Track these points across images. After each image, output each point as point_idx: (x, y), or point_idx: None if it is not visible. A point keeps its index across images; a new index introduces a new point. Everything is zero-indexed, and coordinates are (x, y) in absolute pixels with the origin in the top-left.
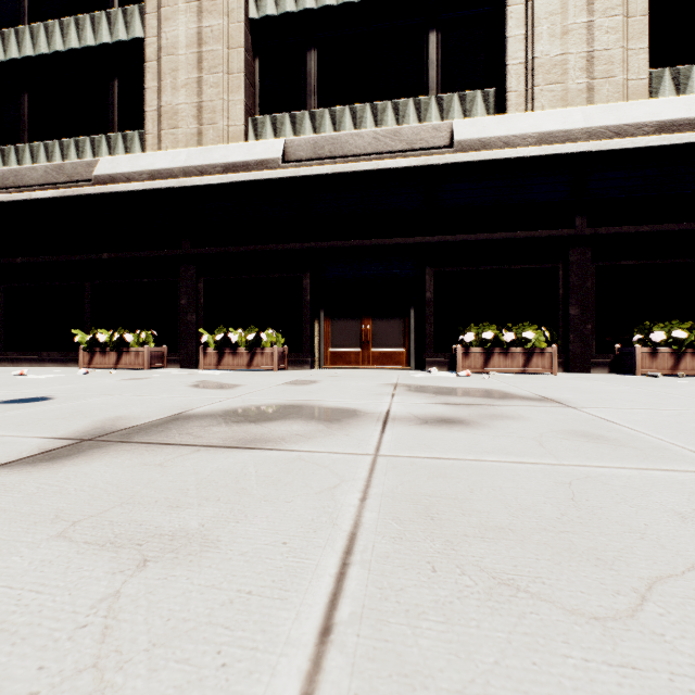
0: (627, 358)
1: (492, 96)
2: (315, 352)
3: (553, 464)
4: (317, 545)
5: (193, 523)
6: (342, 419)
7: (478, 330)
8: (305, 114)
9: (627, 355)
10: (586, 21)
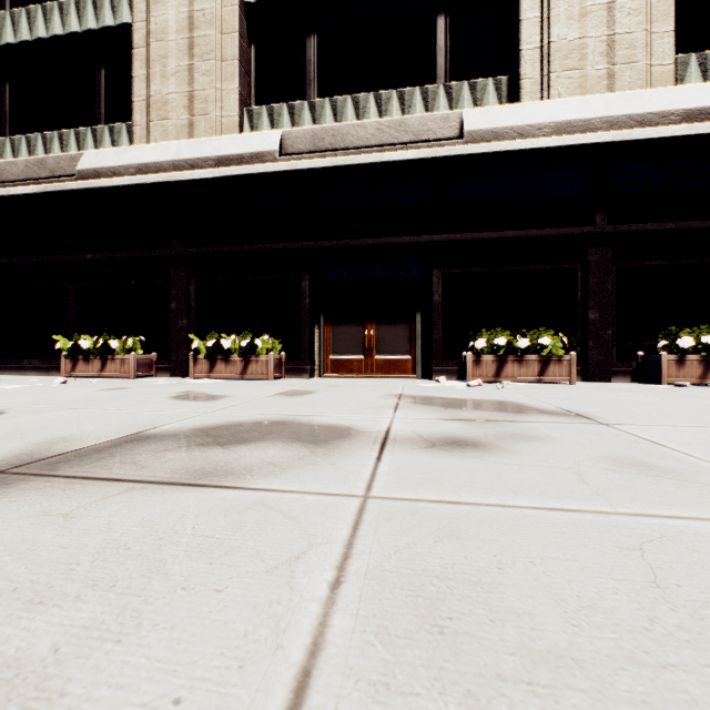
0: (651, 366)
1: (505, 84)
2: (315, 359)
3: (606, 512)
4: (234, 708)
5: (42, 645)
6: (331, 441)
7: (490, 336)
8: (304, 104)
9: (651, 363)
10: (607, 2)
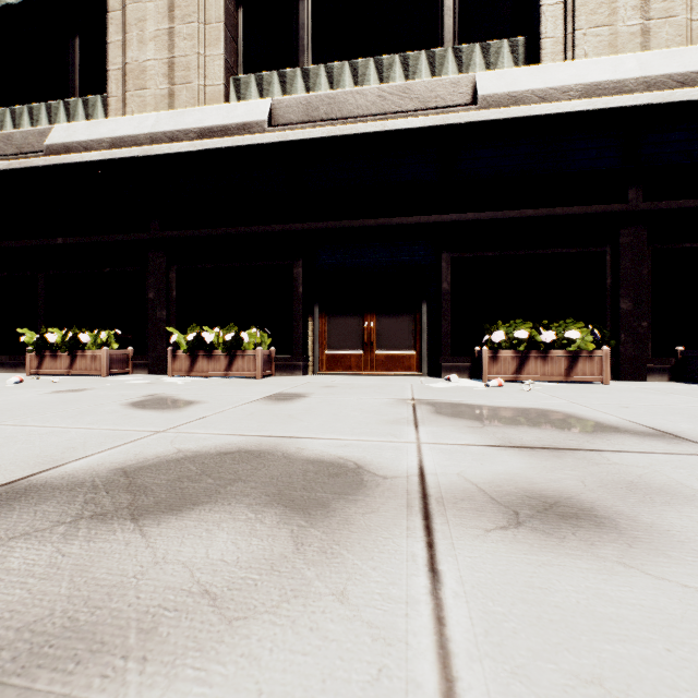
0: (695, 363)
1: (521, 46)
2: (308, 355)
3: None
4: None
5: None
6: (333, 504)
7: (508, 328)
8: (297, 72)
9: (695, 359)
10: None
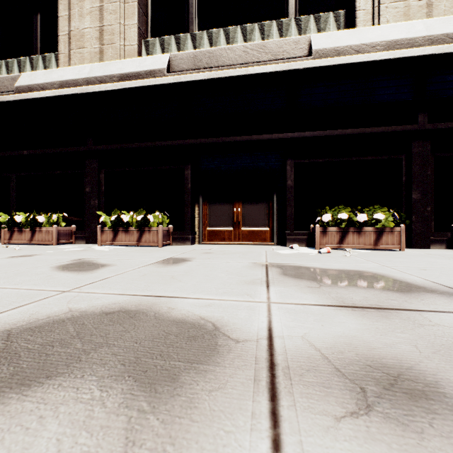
0: None
1: (342, 16)
2: (195, 230)
3: None
4: None
5: None
6: (183, 376)
7: (334, 212)
8: (187, 36)
9: None
10: None
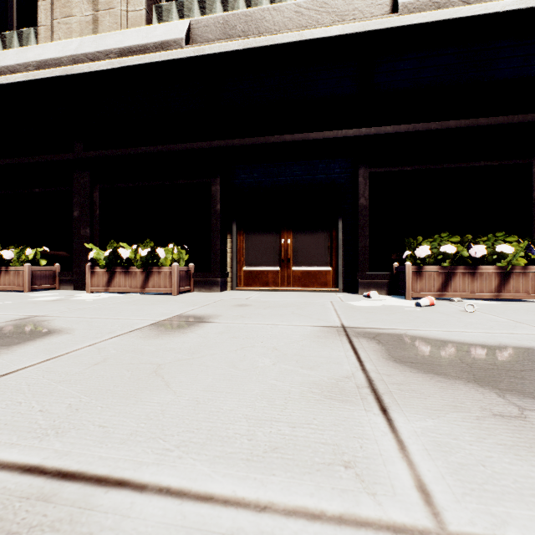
0: None
1: None
2: (227, 271)
3: None
4: None
5: None
6: None
7: (432, 243)
8: None
9: None
10: None
